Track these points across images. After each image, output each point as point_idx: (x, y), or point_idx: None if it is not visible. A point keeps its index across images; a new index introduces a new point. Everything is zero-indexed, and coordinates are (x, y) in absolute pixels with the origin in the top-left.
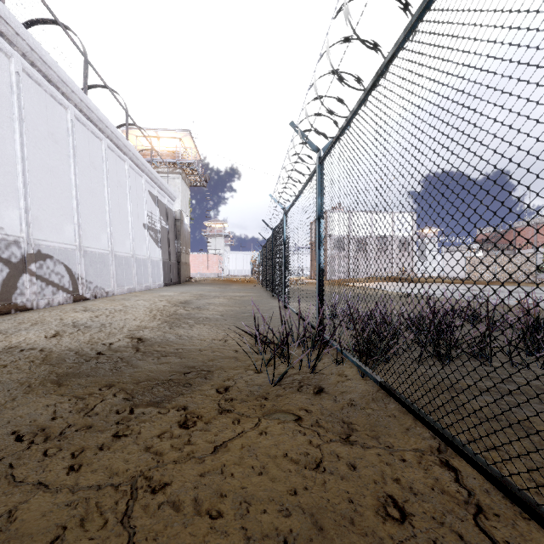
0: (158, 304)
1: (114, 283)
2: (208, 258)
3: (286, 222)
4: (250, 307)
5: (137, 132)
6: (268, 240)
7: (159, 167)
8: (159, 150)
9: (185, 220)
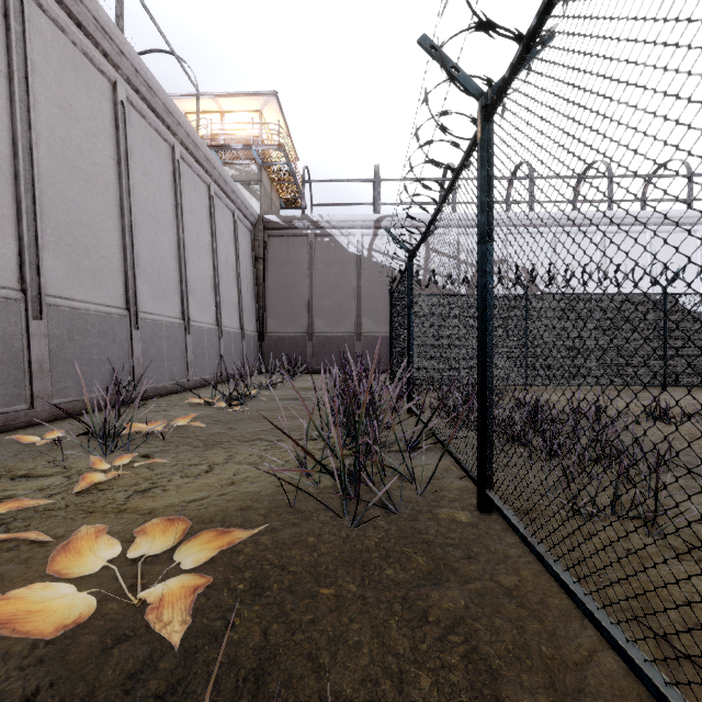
0: None
1: None
2: None
3: None
4: None
5: None
6: None
7: None
8: None
9: None
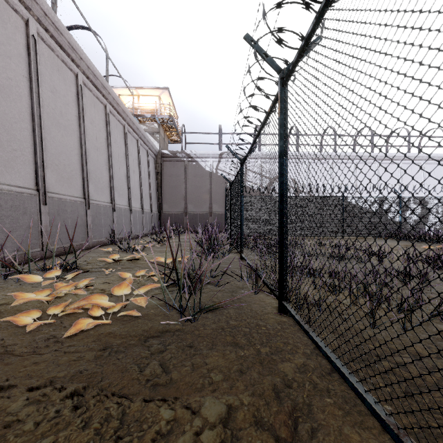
0: None
1: None
2: None
3: None
4: None
5: None
6: None
7: None
8: None
9: None
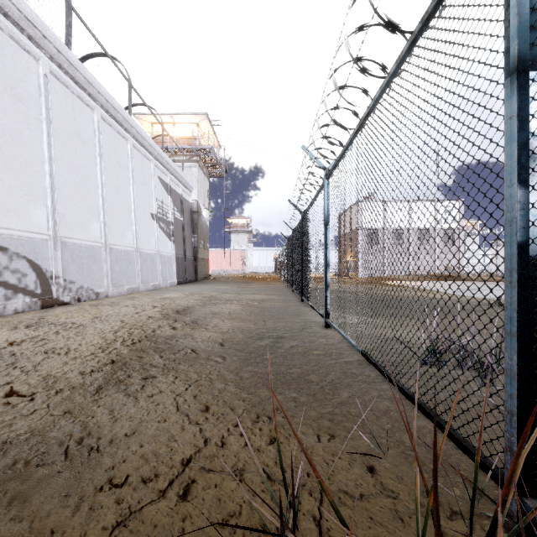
0: (143, 314)
1: (108, 282)
2: (231, 255)
3: (328, 188)
4: (271, 322)
5: (152, 118)
6: (295, 228)
7: (175, 155)
8: (175, 137)
9: (203, 213)
